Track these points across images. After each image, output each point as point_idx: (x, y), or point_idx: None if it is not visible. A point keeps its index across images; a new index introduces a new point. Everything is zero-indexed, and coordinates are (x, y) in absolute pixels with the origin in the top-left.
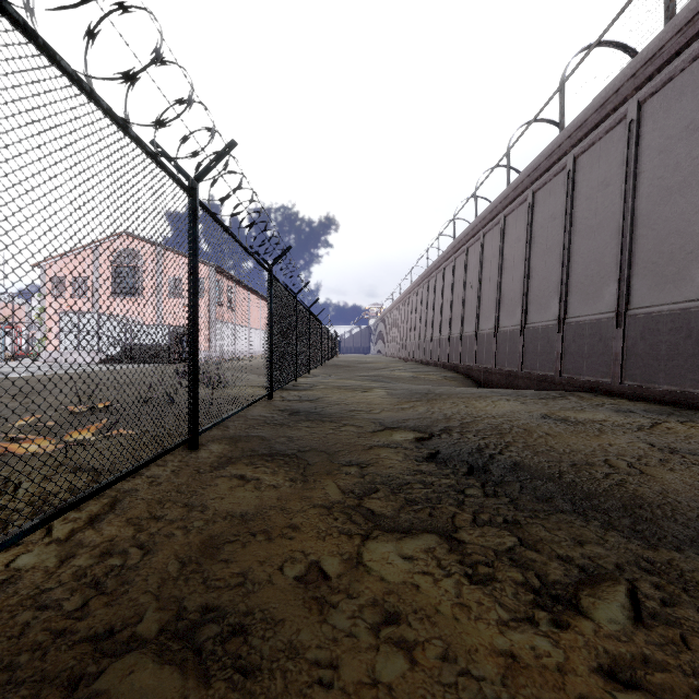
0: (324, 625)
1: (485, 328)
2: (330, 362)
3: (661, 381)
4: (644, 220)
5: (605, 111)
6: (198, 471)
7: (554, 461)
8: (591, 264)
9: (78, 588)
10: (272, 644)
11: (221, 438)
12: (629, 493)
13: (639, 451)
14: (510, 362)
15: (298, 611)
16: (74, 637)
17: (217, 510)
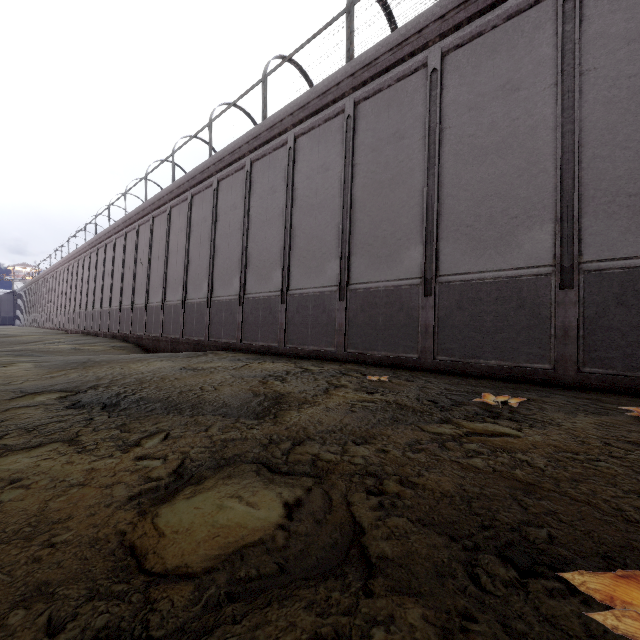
0: None
1: (154, 301)
2: None
3: (259, 340)
4: (253, 238)
5: (235, 157)
6: None
7: (170, 392)
8: (227, 260)
9: None
10: None
11: None
12: (200, 398)
13: (223, 379)
14: (174, 330)
15: None
16: None
17: None
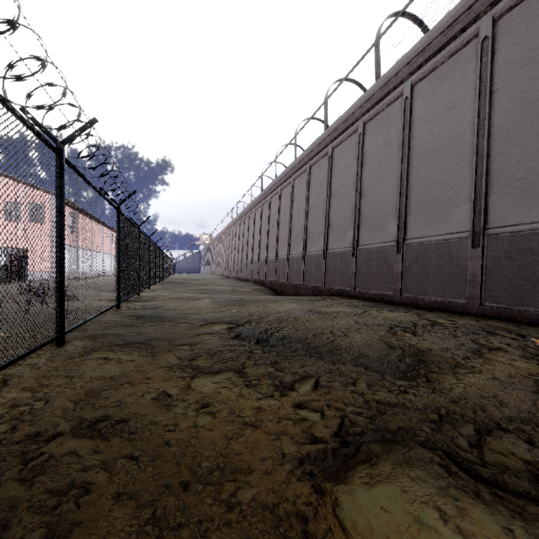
0: (170, 412)
1: (282, 254)
2: (167, 279)
3: (373, 288)
4: (366, 193)
5: (348, 124)
6: (69, 357)
7: (305, 333)
8: (341, 217)
9: (3, 421)
10: (142, 422)
11: (82, 337)
12: (335, 344)
13: (349, 325)
14: (297, 278)
15: (155, 409)
16: (15, 439)
17: (93, 376)
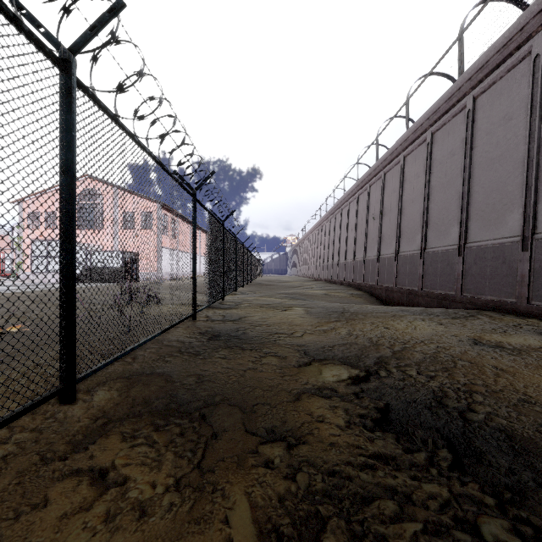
0: None
1: (386, 253)
2: (255, 281)
3: None
4: None
5: (508, 51)
6: (41, 457)
7: None
8: (492, 193)
9: None
10: None
11: (116, 379)
12: None
13: None
14: (410, 282)
15: None
16: None
17: None
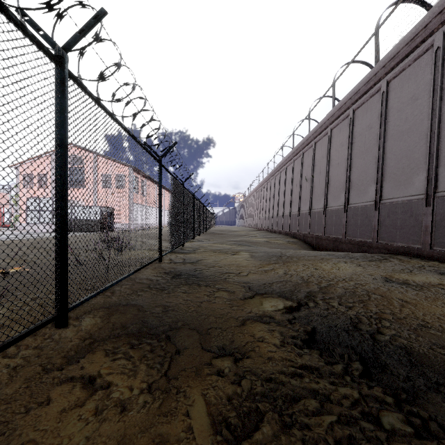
0: None
1: (316, 207)
2: (209, 230)
3: None
4: None
5: (414, 44)
6: (43, 368)
7: None
8: (402, 159)
9: None
10: None
11: (99, 309)
12: None
13: None
14: (336, 231)
15: None
16: None
17: None
